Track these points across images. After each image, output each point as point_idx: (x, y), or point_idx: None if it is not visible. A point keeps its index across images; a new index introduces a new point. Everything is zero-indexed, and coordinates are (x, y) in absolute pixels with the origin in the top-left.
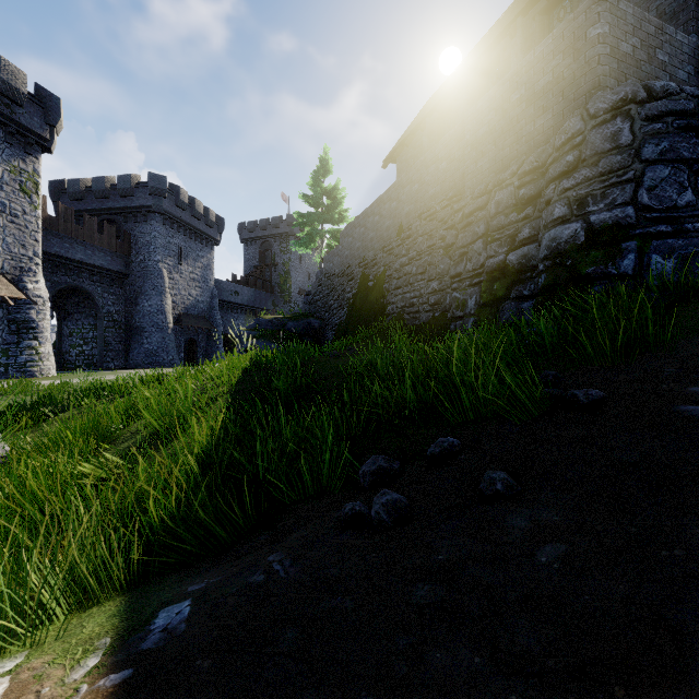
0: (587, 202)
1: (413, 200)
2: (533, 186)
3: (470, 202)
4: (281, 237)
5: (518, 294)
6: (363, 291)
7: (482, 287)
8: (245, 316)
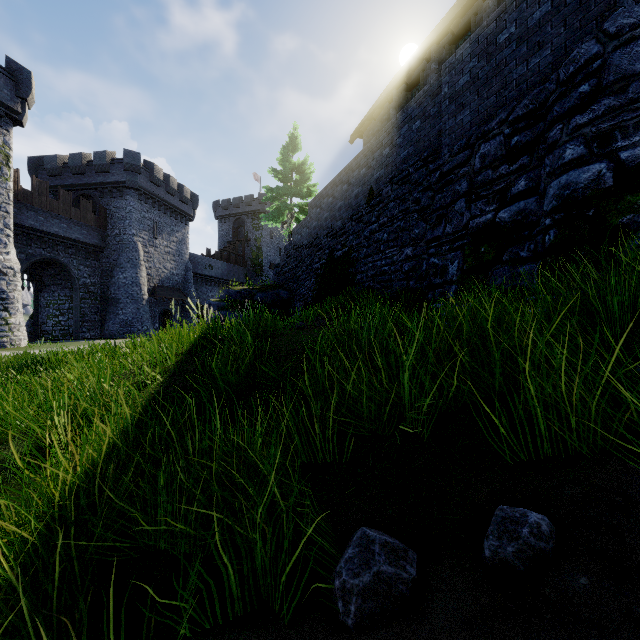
0: (613, 137)
1: (383, 164)
2: (529, 131)
3: (448, 160)
4: (253, 214)
5: (512, 256)
6: (331, 260)
7: (465, 251)
8: (218, 288)
